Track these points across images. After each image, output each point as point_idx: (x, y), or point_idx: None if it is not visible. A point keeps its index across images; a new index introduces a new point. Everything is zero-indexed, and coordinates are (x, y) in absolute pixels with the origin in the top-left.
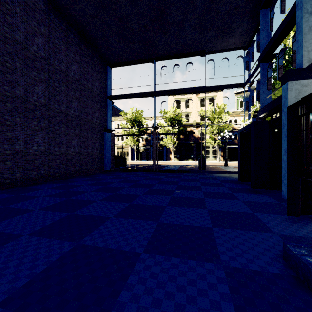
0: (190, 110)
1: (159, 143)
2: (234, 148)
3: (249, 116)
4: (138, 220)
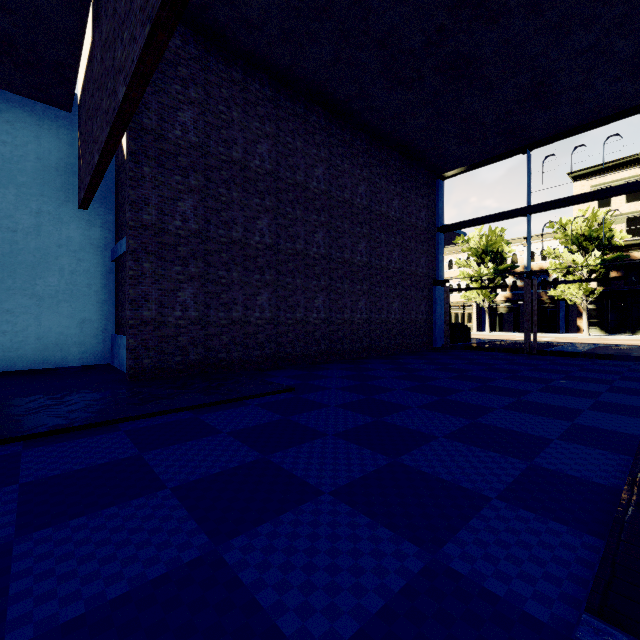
0: None
1: (547, 293)
2: None
3: None
4: (495, 395)
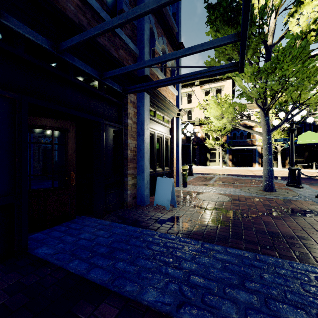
0: (193, 106)
1: None
2: (247, 150)
3: (177, 100)
4: None
